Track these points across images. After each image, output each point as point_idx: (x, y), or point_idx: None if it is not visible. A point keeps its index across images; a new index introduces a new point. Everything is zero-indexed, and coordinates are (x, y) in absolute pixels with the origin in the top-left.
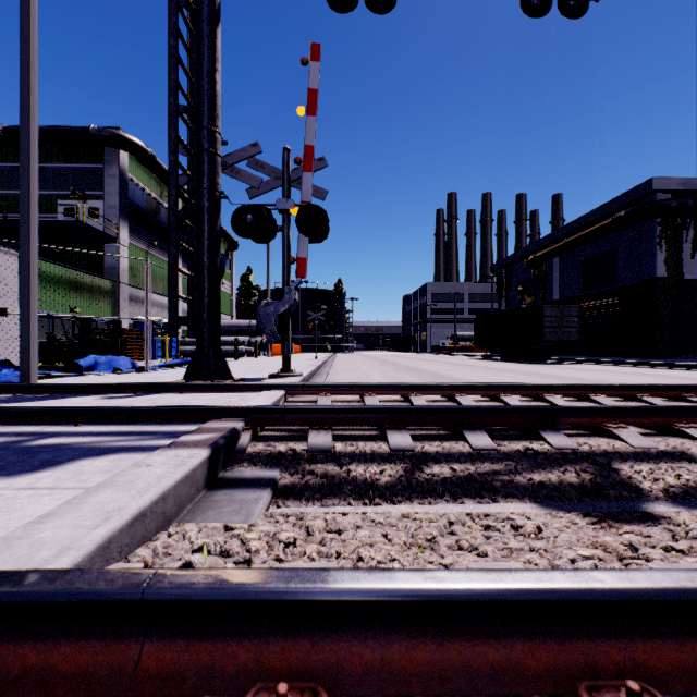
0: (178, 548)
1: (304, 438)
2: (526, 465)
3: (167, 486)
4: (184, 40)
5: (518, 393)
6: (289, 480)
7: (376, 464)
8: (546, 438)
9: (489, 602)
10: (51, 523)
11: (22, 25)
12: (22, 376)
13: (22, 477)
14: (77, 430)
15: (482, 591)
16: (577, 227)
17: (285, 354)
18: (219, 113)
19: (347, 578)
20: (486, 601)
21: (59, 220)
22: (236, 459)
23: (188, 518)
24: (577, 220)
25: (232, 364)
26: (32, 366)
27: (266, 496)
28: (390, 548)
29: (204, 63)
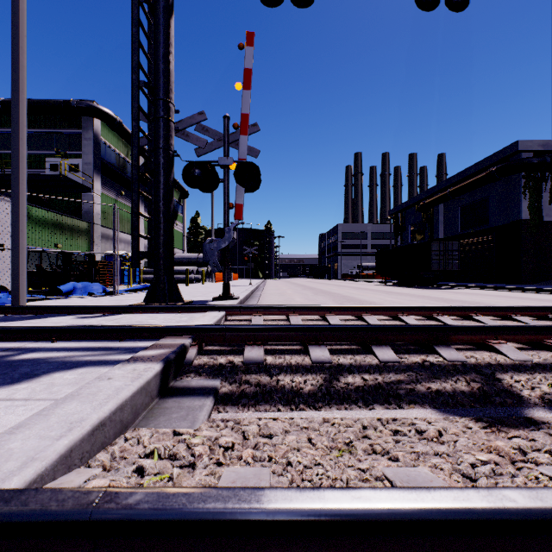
0: (132, 453)
1: (241, 352)
2: (425, 375)
3: (124, 397)
4: (144, 29)
5: (414, 313)
6: (228, 389)
7: (300, 374)
8: (440, 352)
9: (412, 523)
10: (21, 434)
11: (13, 16)
12: (13, 299)
13: (2, 389)
14: (54, 346)
15: (406, 512)
16: (458, 179)
17: (226, 281)
18: (172, 88)
19: (280, 498)
20: (409, 522)
21: (46, 174)
22: (185, 370)
23: (143, 424)
24: (458, 174)
25: (183, 289)
26: (21, 291)
27: (209, 403)
28: (314, 453)
29: (160, 47)
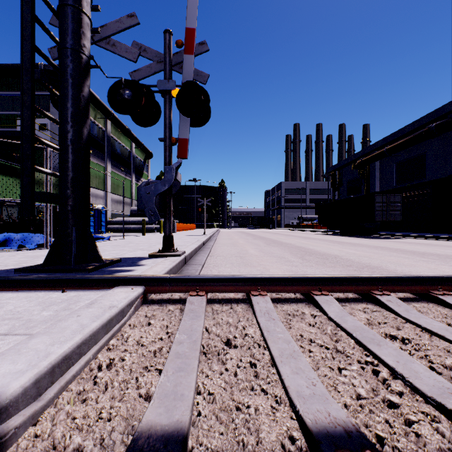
0: None
1: None
2: None
3: None
4: None
5: None
6: None
7: None
8: None
9: None
10: None
11: None
12: None
13: None
14: None
15: None
16: (395, 138)
17: (167, 233)
18: None
19: None
20: None
21: (13, 131)
22: None
23: None
24: (395, 133)
25: (136, 239)
26: None
27: None
28: None
29: None
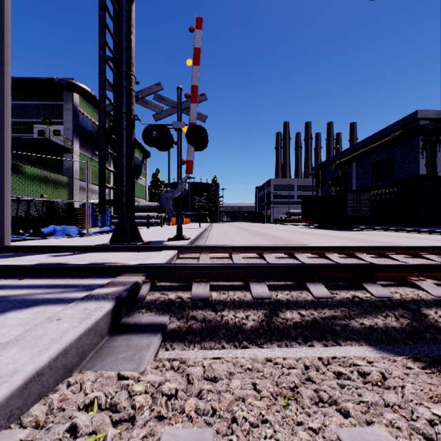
0: (69, 405)
1: (189, 288)
2: (357, 311)
3: (68, 341)
4: (110, 13)
5: (338, 252)
6: (176, 325)
7: (242, 310)
8: (367, 288)
9: None
10: None
11: None
12: None
13: None
14: (20, 283)
15: None
16: (368, 142)
17: (179, 225)
18: (133, 62)
19: None
20: None
21: (34, 138)
22: (137, 306)
23: (89, 366)
24: (368, 138)
25: (145, 231)
26: (6, 233)
27: (156, 341)
28: (260, 405)
29: (123, 28)
